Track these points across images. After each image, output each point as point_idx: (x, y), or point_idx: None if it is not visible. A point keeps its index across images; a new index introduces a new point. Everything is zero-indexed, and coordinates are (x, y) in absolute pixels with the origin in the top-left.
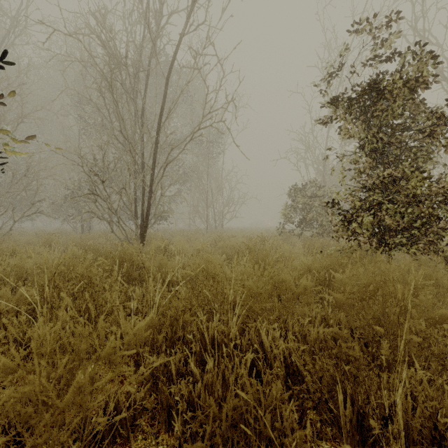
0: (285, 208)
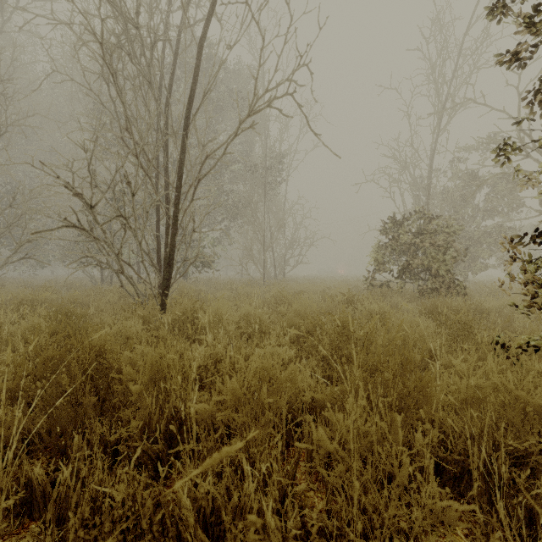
0: (377, 251)
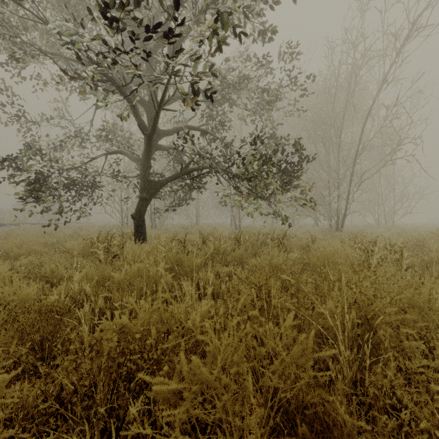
0: None
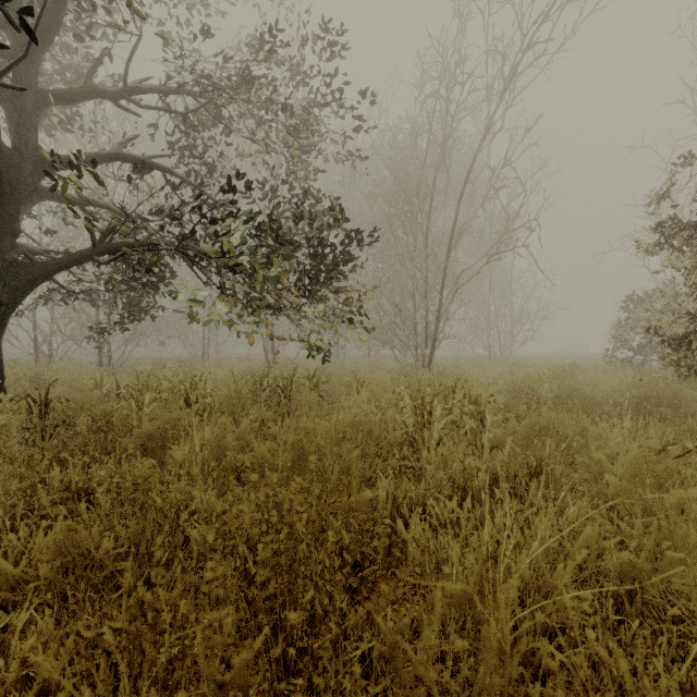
0: (616, 328)
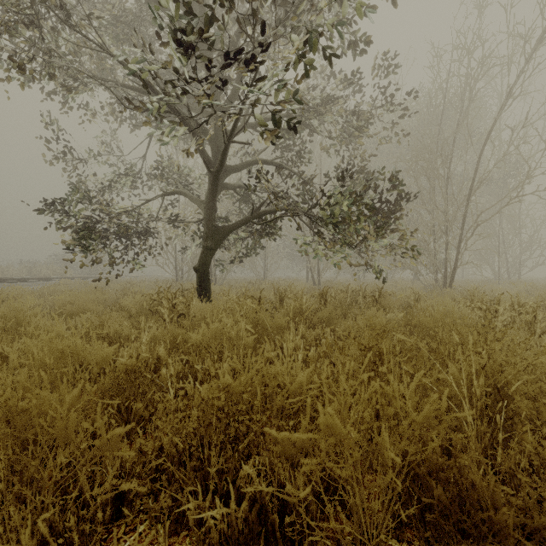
0: None
